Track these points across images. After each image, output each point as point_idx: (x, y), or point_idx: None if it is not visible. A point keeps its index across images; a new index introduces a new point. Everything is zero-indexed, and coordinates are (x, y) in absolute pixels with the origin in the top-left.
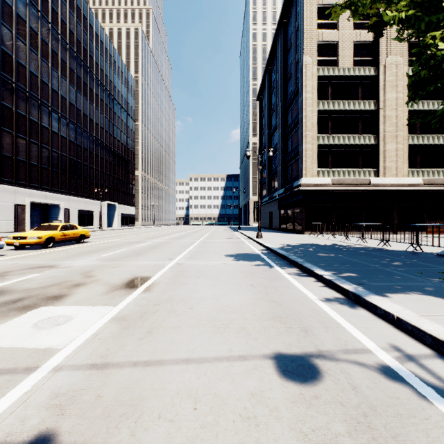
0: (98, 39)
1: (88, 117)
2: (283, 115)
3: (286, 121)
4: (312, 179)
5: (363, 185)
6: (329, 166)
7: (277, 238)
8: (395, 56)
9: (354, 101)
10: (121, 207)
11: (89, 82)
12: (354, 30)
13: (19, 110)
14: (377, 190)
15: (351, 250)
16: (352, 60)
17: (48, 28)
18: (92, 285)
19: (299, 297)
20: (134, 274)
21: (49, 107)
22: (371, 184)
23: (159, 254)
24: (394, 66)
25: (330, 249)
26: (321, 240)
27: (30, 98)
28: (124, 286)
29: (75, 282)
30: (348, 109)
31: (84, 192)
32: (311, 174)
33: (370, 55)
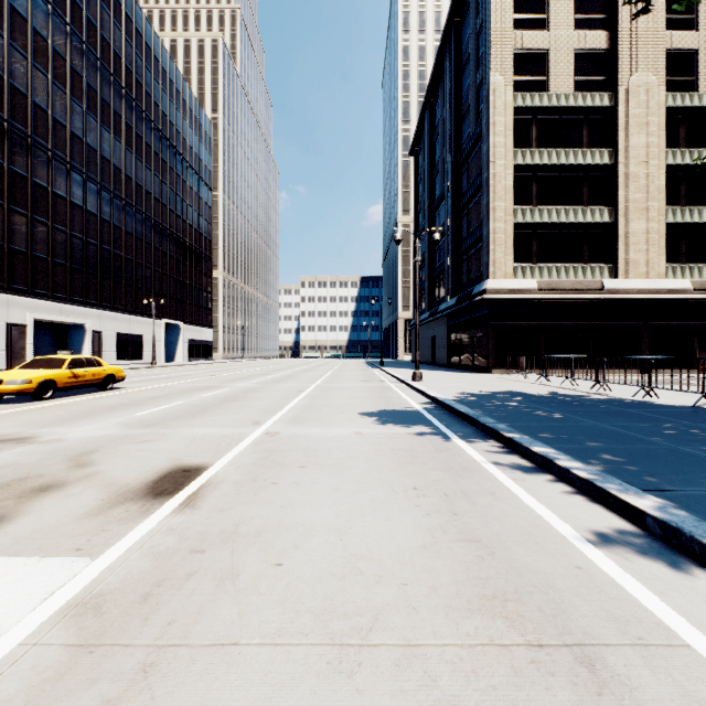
0: (150, 55)
1: (133, 181)
2: (454, 176)
3: (460, 186)
4: (505, 281)
5: (592, 291)
6: (534, 259)
7: (447, 382)
8: (644, 74)
9: (576, 150)
10: (189, 328)
11: (136, 123)
12: (575, 30)
13: (14, 167)
14: (615, 299)
15: (589, 405)
16: (572, 80)
17: (66, 31)
18: (76, 489)
19: (528, 525)
20: (177, 458)
21: (67, 162)
22: (605, 289)
23: (239, 413)
24: (643, 91)
25: (549, 402)
26: (525, 385)
27: (35, 148)
28: (144, 491)
29: (45, 481)
30: (566, 163)
31: (126, 304)
32: (503, 273)
33: (602, 73)
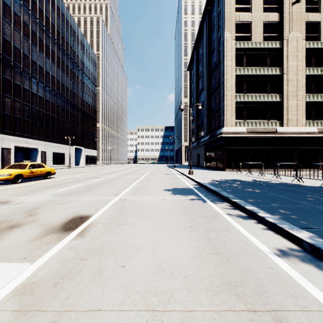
0: (68, 24)
1: (60, 82)
2: (208, 80)
3: (210, 85)
4: (231, 128)
5: (271, 133)
6: (244, 118)
7: (205, 175)
8: (295, 33)
9: (264, 68)
10: (86, 150)
11: (61, 56)
12: (263, 12)
13: (5, 76)
14: (282, 137)
15: (271, 186)
16: (262, 35)
17: (29, 13)
18: (27, 227)
19: (245, 245)
20: (77, 212)
21: (29, 74)
22: (277, 132)
23: (107, 189)
24: (295, 41)
25: (252, 184)
26: (241, 176)
27: (14, 67)
28: (60, 228)
29: (13, 223)
30: (259, 74)
31: (57, 139)
32: (230, 124)
33: (276, 32)
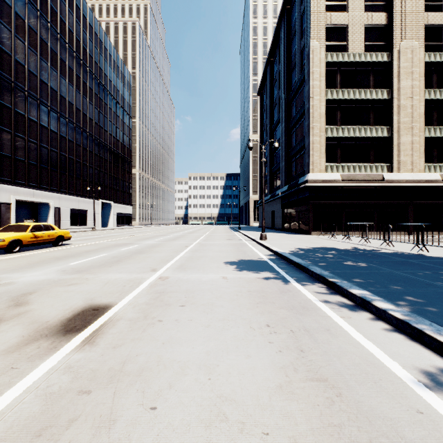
0: (92, 31)
1: (81, 112)
2: (286, 107)
3: (290, 114)
4: (320, 174)
5: (376, 181)
6: (338, 160)
7: (283, 240)
8: (410, 40)
9: (366, 90)
10: (117, 206)
11: (82, 75)
12: (365, 12)
13: (3, 101)
14: (391, 187)
15: (382, 257)
16: (363, 44)
17: (37, 15)
18: (6, 326)
19: (364, 362)
20: (91, 299)
21: (38, 99)
22: (384, 180)
23: (142, 262)
24: (409, 52)
25: (354, 255)
26: (334, 242)
27: (16, 89)
28: (57, 328)
29: None
30: (359, 98)
31: (76, 190)
32: (318, 169)
33: (382, 40)
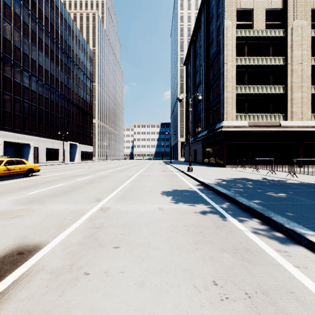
0: (62, 18)
1: (54, 77)
2: (206, 72)
3: (208, 77)
4: (232, 122)
5: (275, 127)
6: (246, 111)
7: (205, 172)
8: (300, 20)
9: (267, 58)
10: (81, 146)
11: (55, 50)
12: None
13: None
14: (286, 131)
15: (293, 187)
16: (265, 23)
17: (20, 4)
18: None
19: None
20: (24, 236)
21: (21, 66)
22: (281, 126)
23: (90, 192)
24: (300, 29)
25: (269, 185)
26: (246, 173)
27: (4, 59)
28: None
29: None
30: (261, 64)
31: (51, 134)
32: (231, 118)
33: (279, 20)
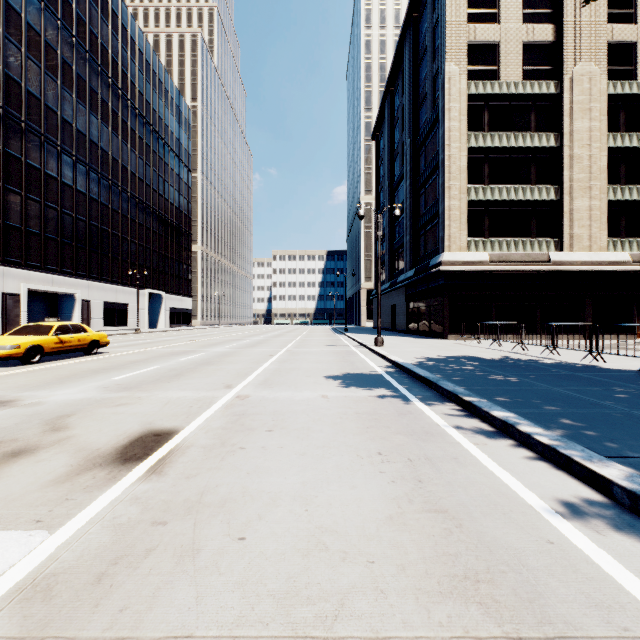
0: (134, 48)
1: (119, 163)
2: (413, 158)
3: (418, 167)
4: (459, 254)
5: (539, 263)
6: (486, 233)
7: (407, 347)
8: (587, 64)
9: (525, 134)
10: (171, 297)
11: (122, 110)
12: (523, 23)
13: (9, 149)
14: (560, 271)
15: (540, 369)
16: (521, 69)
17: (57, 26)
18: (47, 454)
19: (494, 493)
20: (149, 422)
21: (58, 146)
22: (551, 261)
23: (212, 377)
24: (586, 80)
25: (503, 367)
26: (479, 349)
27: (28, 132)
28: (113, 456)
29: (18, 445)
30: (515, 145)
31: (113, 275)
32: (457, 246)
33: (548, 63)
